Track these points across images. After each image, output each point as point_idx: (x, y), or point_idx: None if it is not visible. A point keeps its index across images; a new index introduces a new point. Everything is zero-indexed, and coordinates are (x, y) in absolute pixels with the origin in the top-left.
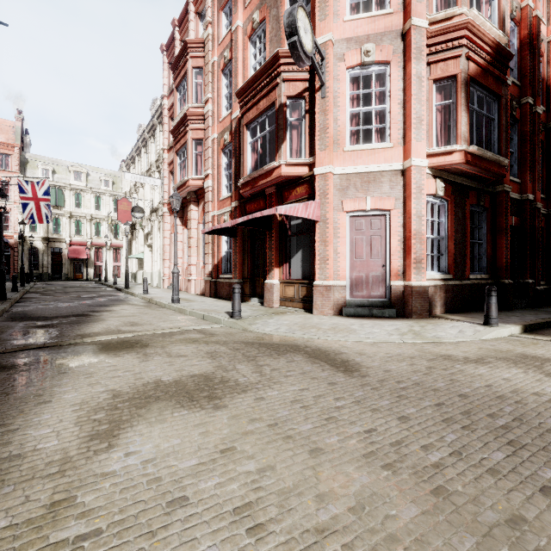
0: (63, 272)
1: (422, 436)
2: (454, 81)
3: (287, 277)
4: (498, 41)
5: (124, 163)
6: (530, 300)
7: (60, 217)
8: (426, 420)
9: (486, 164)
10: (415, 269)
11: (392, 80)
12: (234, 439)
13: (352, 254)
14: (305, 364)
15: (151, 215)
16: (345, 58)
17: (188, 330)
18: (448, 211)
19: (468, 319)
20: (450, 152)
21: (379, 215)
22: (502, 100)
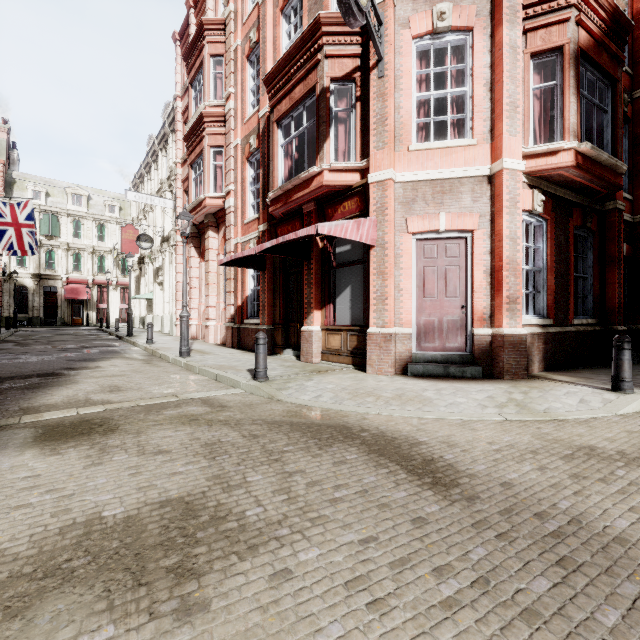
0: (58, 316)
1: None
2: (559, 55)
3: (332, 322)
4: (615, 4)
5: (131, 183)
6: None
7: (55, 249)
8: None
9: (600, 170)
10: (508, 311)
11: (475, 53)
12: None
13: (420, 291)
14: (364, 469)
15: (162, 245)
16: (411, 24)
17: (190, 399)
18: (548, 234)
19: (583, 381)
20: (554, 152)
21: (456, 238)
22: (618, 86)
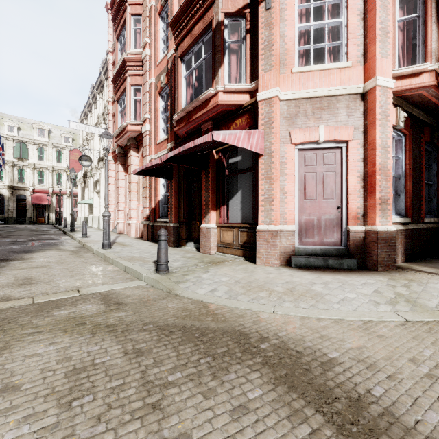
0: (27, 216)
1: None
2: None
3: (225, 221)
4: None
5: (79, 119)
6: None
7: (24, 168)
8: None
9: None
10: (380, 210)
11: None
12: None
13: (301, 194)
14: (275, 427)
15: (99, 164)
16: None
17: (90, 293)
18: (406, 146)
19: None
20: (418, 74)
21: (333, 148)
22: None
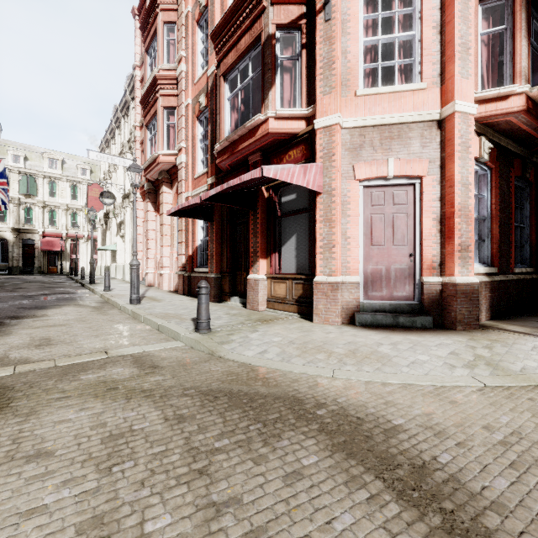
0: (35, 265)
1: None
2: None
3: (277, 271)
4: None
5: (99, 147)
6: None
7: (32, 206)
8: None
9: None
10: (460, 259)
11: None
12: None
13: (367, 239)
14: (331, 492)
15: (123, 201)
16: None
17: (120, 356)
18: (492, 182)
19: None
20: (505, 97)
21: (404, 185)
22: None
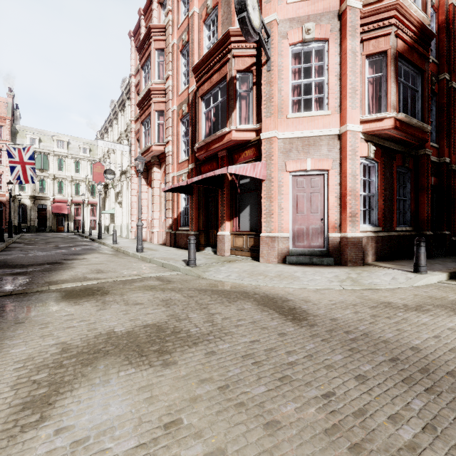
0: (47, 225)
1: (386, 403)
2: (384, 56)
3: (237, 229)
4: (422, 22)
5: (99, 133)
6: (447, 249)
7: (45, 179)
8: (385, 380)
9: (412, 130)
10: (350, 222)
11: (329, 55)
12: (181, 408)
13: (294, 209)
14: (254, 312)
15: (121, 177)
16: (288, 36)
17: (148, 277)
18: (378, 171)
19: (398, 267)
20: (381, 119)
21: (318, 175)
22: (425, 74)
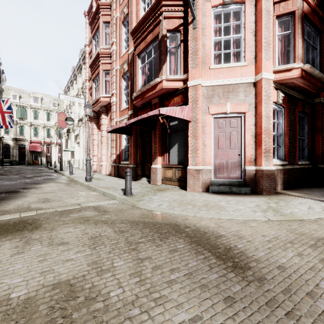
0: (26, 160)
1: None
2: (292, 16)
3: (167, 163)
4: None
5: (63, 91)
6: None
7: (24, 125)
8: None
9: (314, 80)
10: (265, 157)
11: (246, 15)
12: None
13: (216, 146)
14: (188, 256)
15: (79, 123)
16: None
17: (87, 206)
18: (285, 115)
19: (307, 196)
20: (290, 69)
21: (236, 117)
22: (323, 35)
